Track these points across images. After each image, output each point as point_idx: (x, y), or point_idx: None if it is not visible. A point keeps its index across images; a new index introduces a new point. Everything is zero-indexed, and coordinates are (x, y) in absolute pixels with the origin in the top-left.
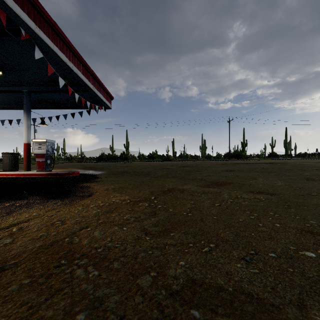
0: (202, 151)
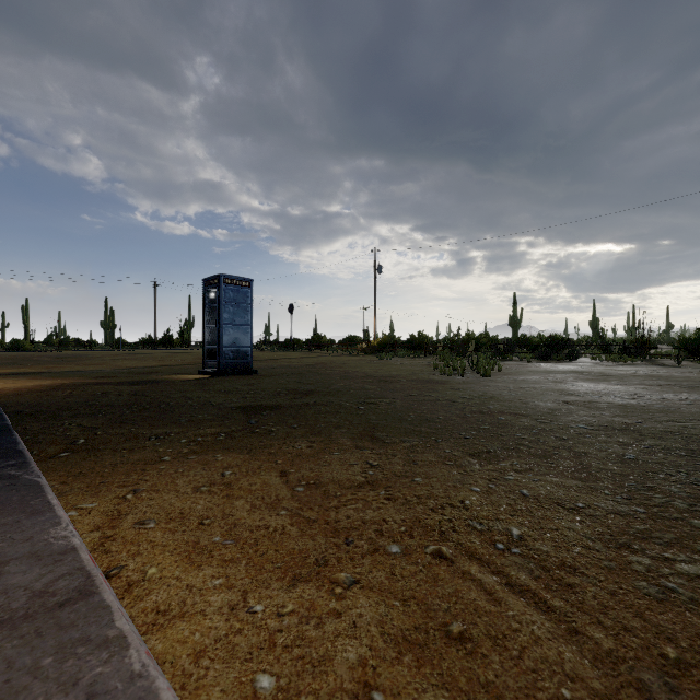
0: (106, 332)
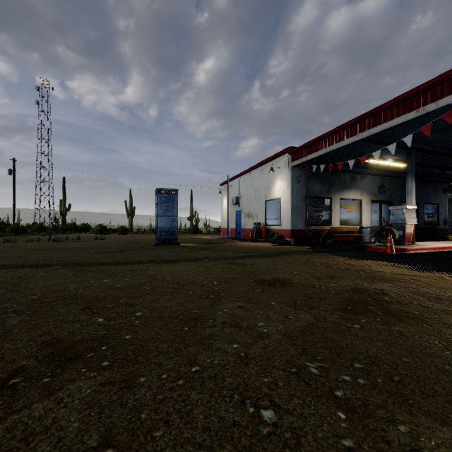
0: None
